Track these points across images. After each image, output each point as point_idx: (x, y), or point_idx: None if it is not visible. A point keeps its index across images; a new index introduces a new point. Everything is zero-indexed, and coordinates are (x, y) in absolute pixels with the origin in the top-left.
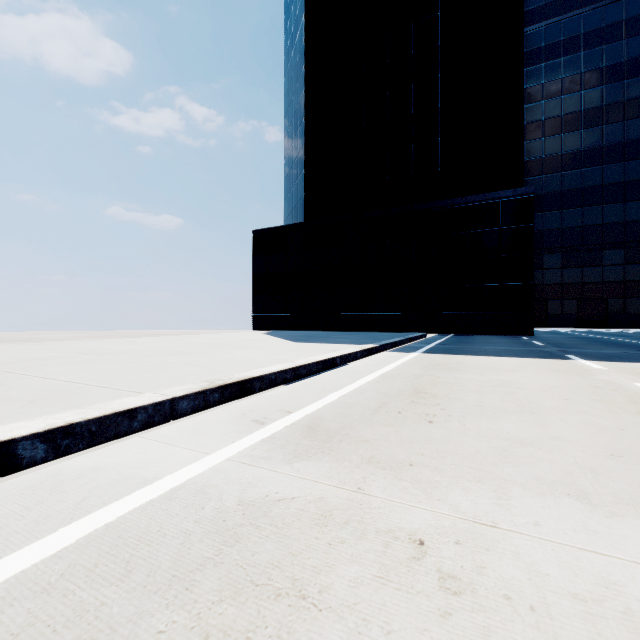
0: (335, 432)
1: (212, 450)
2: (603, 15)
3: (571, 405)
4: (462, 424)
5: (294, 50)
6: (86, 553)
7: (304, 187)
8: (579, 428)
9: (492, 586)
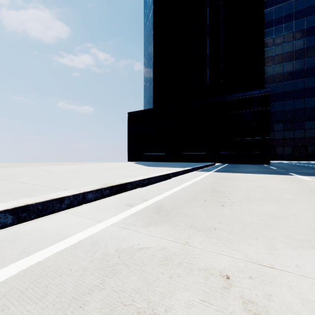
0: (171, 210)
1: (103, 220)
2: (304, 2)
3: (299, 197)
4: (241, 207)
5: (148, 23)
6: (22, 280)
7: (153, 90)
8: (307, 209)
9: (279, 309)
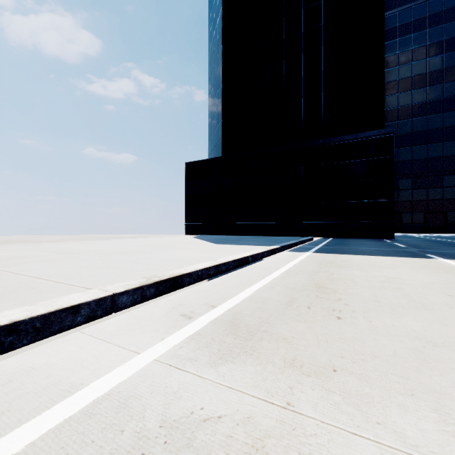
0: (255, 328)
1: (142, 348)
2: (443, 2)
3: None
4: (368, 321)
5: (215, 32)
6: None
7: (222, 131)
8: None
9: None
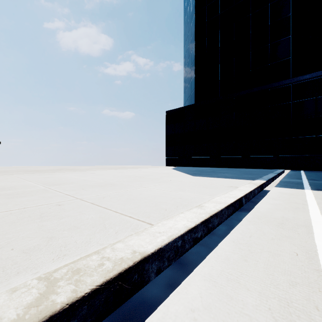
0: None
1: None
2: None
3: None
4: None
5: (189, 7)
6: None
7: (195, 83)
8: None
9: None
